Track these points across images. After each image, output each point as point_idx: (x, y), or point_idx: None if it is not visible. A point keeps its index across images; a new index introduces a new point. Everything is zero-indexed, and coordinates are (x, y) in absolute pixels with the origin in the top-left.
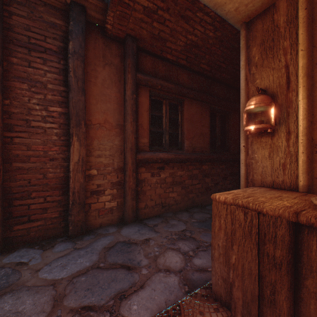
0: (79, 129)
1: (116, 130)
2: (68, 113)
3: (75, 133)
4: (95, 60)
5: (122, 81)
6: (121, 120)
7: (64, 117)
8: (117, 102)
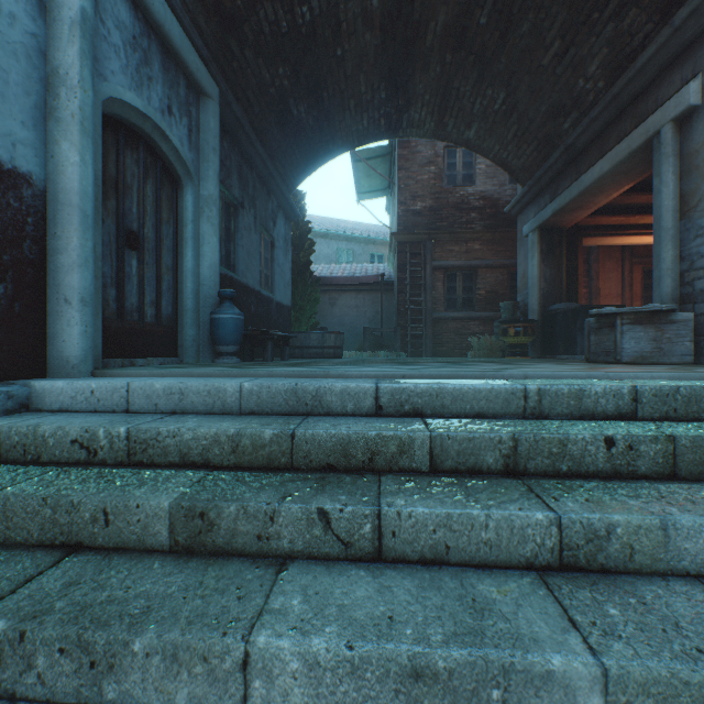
0: (595, 300)
1: (615, 298)
2: (588, 292)
3: (593, 302)
4: (602, 259)
5: (619, 267)
6: (619, 292)
7: (586, 294)
8: (616, 280)
